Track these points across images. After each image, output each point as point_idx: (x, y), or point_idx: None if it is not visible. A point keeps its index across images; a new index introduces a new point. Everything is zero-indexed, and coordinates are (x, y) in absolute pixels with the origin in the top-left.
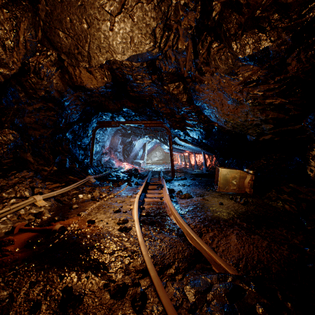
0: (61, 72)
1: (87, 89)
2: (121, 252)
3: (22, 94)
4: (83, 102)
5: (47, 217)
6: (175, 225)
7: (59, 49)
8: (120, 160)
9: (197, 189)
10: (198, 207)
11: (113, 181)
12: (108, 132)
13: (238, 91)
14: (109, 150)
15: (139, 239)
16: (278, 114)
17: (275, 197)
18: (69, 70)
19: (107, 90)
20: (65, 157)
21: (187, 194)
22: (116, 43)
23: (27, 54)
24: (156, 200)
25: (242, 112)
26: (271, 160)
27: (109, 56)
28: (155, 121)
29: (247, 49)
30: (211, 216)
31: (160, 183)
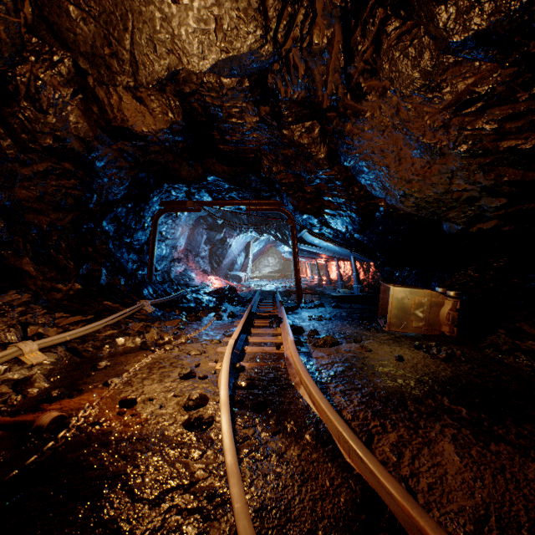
0: (83, 99)
1: (137, 135)
2: (182, 497)
3: (7, 142)
4: (132, 162)
5: (40, 390)
6: (311, 413)
7: (72, 46)
8: (205, 271)
9: (347, 327)
10: (354, 367)
11: (189, 311)
12: (181, 222)
13: (439, 126)
14: (185, 254)
15: (226, 458)
16: (525, 174)
17: (509, 344)
18: (99, 95)
19: (175, 138)
20: (100, 265)
21: (330, 337)
22: (187, 32)
23: (3, 51)
24: (269, 350)
25: (442, 173)
26: (489, 271)
27: (173, 62)
28: (267, 200)
29: (475, 17)
30: (385, 388)
31: (275, 314)
